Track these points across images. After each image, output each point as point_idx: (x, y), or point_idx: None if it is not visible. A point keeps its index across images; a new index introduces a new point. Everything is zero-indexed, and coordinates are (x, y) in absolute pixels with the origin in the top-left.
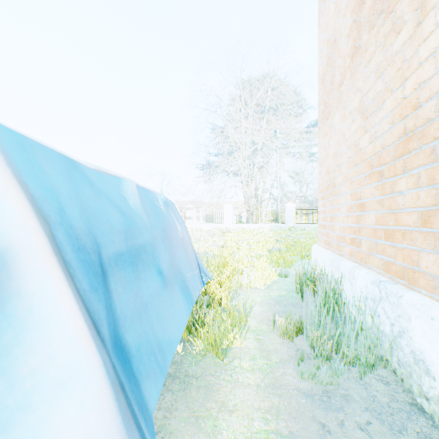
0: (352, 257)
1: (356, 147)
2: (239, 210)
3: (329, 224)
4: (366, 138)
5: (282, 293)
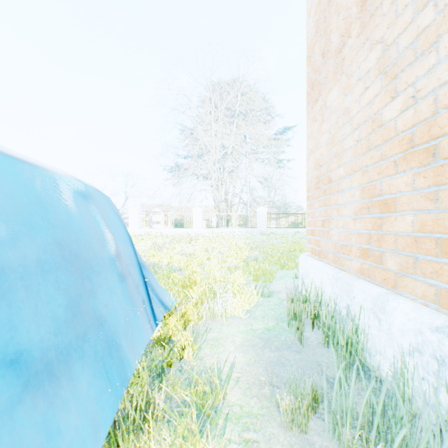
0: (367, 276)
1: (375, 122)
2: (209, 214)
3: (322, 230)
4: (398, 105)
5: (269, 324)
